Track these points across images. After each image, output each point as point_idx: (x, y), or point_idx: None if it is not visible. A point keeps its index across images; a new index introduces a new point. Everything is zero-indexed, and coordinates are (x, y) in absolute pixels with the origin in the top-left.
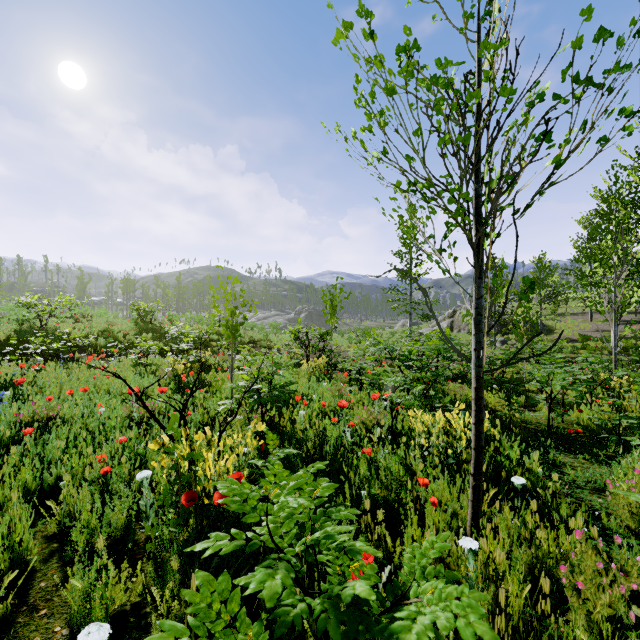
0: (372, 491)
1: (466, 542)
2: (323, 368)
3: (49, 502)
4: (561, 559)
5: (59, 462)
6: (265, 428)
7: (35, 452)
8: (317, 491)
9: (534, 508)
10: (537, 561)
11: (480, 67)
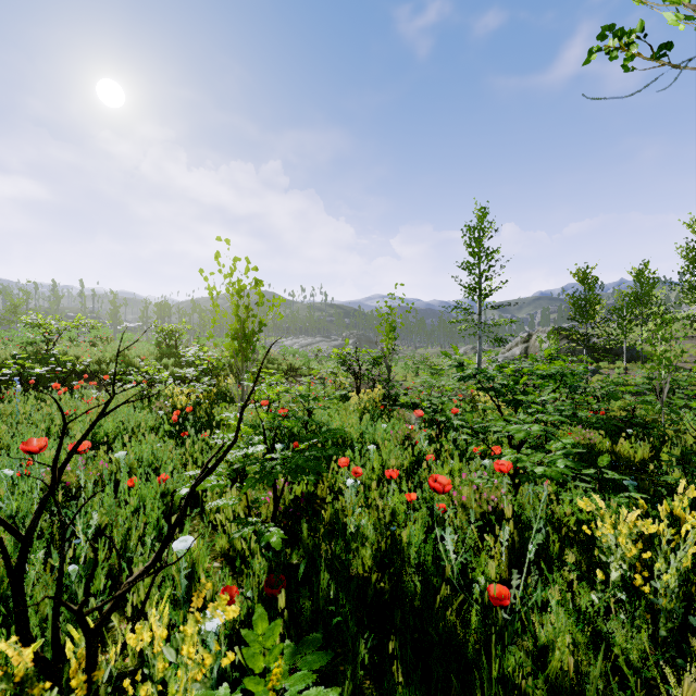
0: None
1: None
2: (379, 402)
3: None
4: None
5: None
6: (276, 536)
7: None
8: None
9: None
10: None
11: None
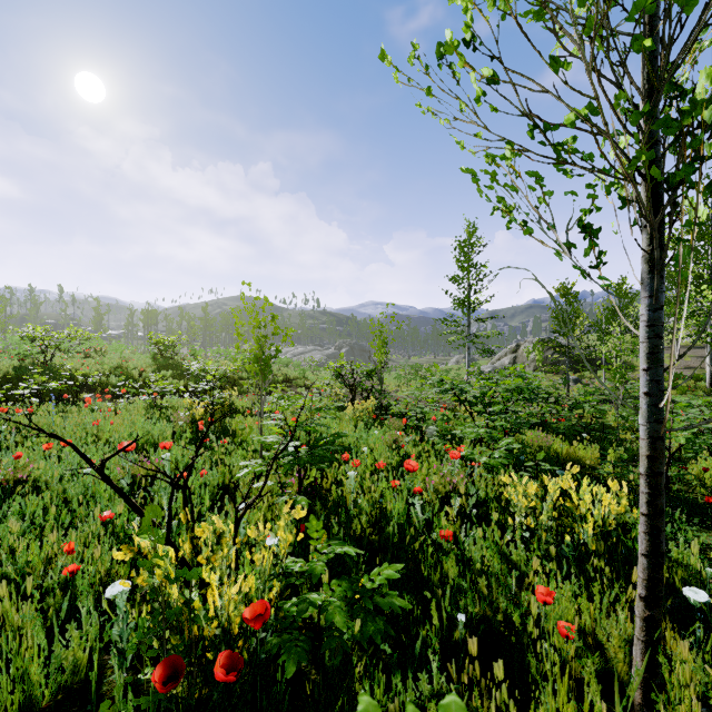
0: (469, 610)
1: None
2: (372, 412)
3: None
4: None
5: (5, 556)
6: (304, 501)
7: None
8: None
9: None
10: None
11: None
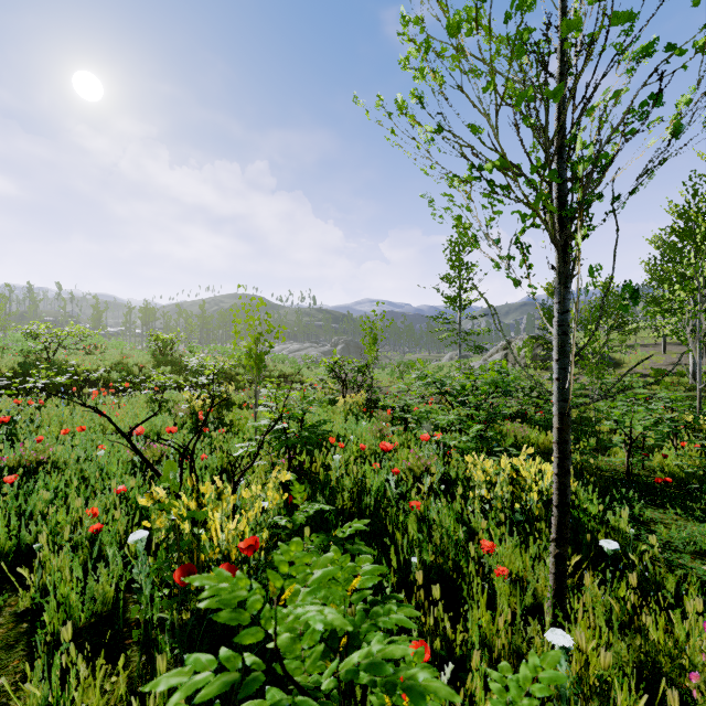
0: (424, 557)
1: (557, 636)
2: (362, 405)
3: (20, 569)
4: (676, 654)
5: (40, 517)
6: (292, 476)
7: (11, 505)
8: (356, 582)
9: (634, 583)
10: (647, 658)
11: (565, 16)
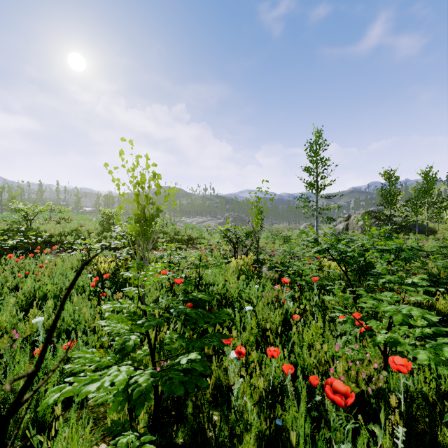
0: None
1: None
2: (251, 265)
3: None
4: None
5: None
6: None
7: None
8: None
9: None
10: None
11: None
